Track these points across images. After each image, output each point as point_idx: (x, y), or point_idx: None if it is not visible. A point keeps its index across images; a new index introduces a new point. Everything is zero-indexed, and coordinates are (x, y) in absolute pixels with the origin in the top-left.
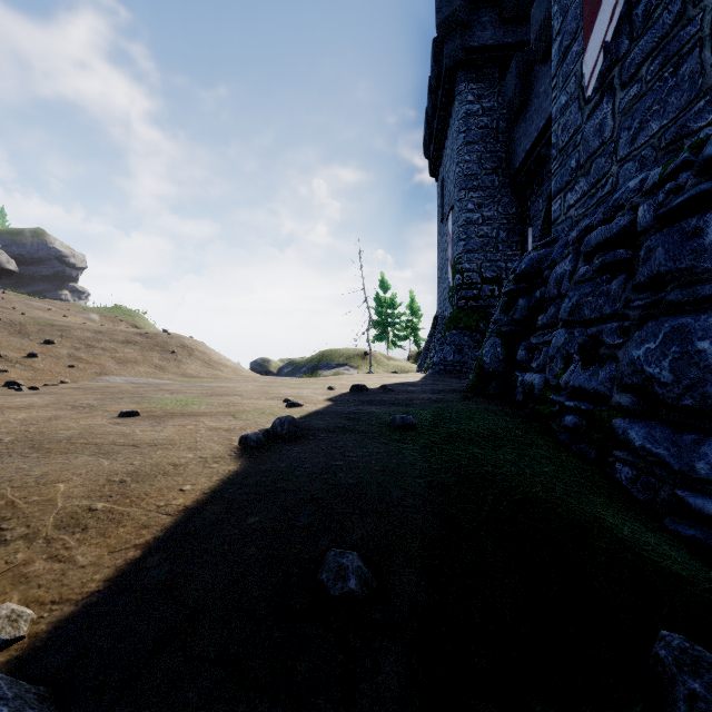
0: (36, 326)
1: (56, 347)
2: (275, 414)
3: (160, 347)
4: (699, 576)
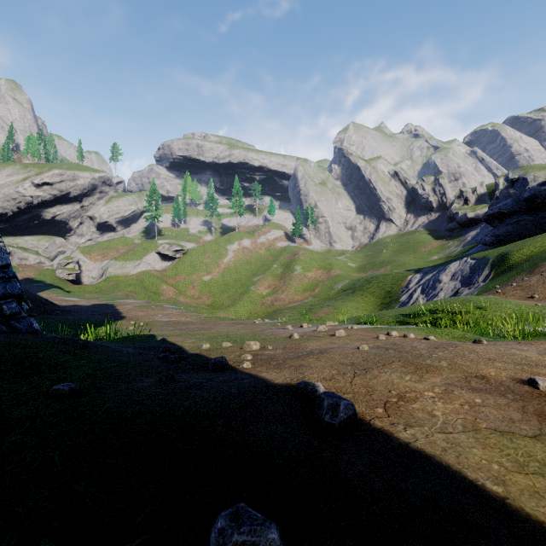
0: None
1: None
2: (540, 475)
3: None
4: (13, 417)
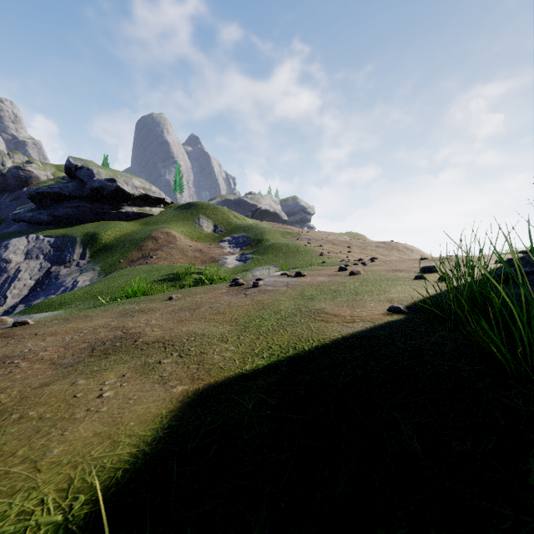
0: (336, 241)
1: (352, 249)
2: None
3: (395, 249)
4: None
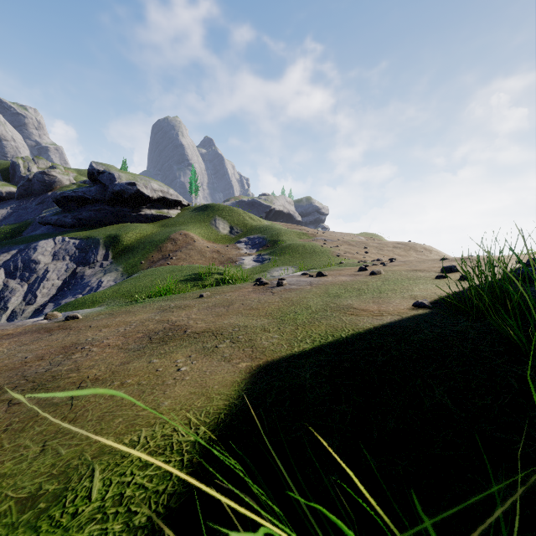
0: (353, 242)
1: (369, 250)
2: None
3: (413, 249)
4: None
